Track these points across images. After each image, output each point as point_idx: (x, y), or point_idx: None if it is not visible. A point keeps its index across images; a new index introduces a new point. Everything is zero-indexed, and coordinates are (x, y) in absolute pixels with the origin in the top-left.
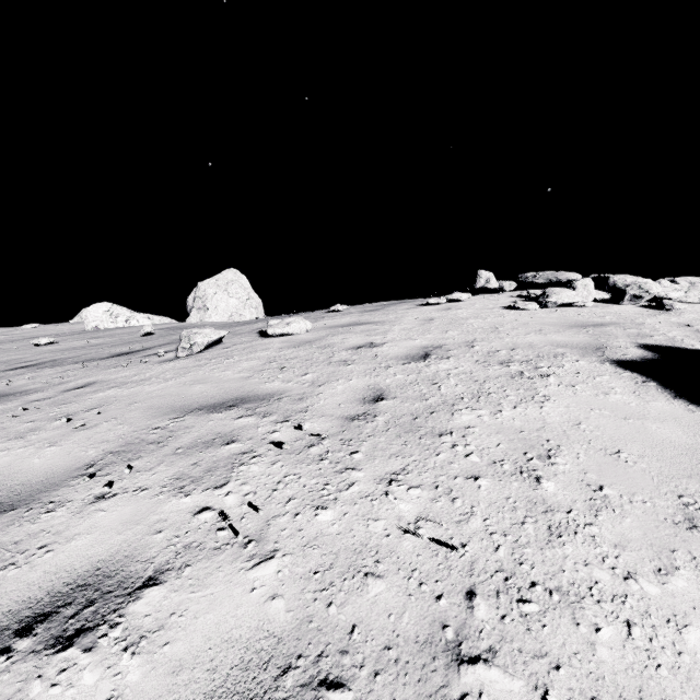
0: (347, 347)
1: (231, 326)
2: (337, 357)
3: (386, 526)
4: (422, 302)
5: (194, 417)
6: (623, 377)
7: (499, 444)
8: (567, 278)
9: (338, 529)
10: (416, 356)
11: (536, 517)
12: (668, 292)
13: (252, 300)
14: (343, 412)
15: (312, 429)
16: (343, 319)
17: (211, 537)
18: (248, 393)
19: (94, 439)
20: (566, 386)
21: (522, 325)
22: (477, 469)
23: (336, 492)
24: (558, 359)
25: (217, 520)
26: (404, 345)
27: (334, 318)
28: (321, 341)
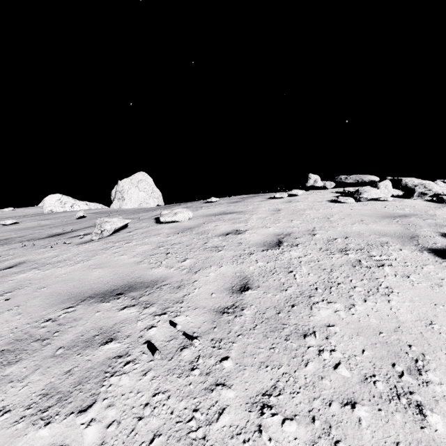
0: (218, 233)
1: (138, 212)
2: (210, 242)
3: None
4: (270, 196)
5: (84, 306)
6: (445, 267)
7: (363, 350)
8: (369, 179)
9: None
10: (271, 243)
11: None
12: (444, 190)
13: (154, 193)
14: (214, 304)
15: (185, 324)
16: (216, 209)
17: None
18: (136, 279)
19: None
20: (401, 277)
21: (346, 216)
22: (351, 390)
23: (205, 425)
24: (385, 247)
25: None
26: (261, 232)
27: (209, 208)
28: (198, 228)
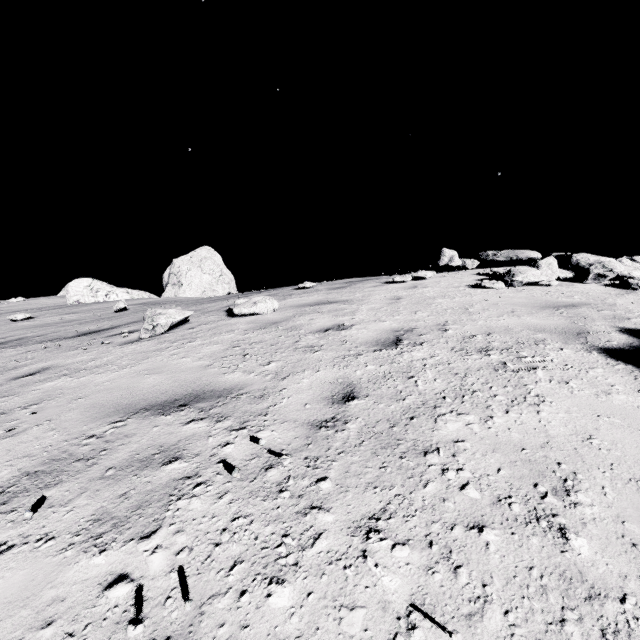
0: (314, 329)
1: (201, 303)
2: (303, 341)
3: (366, 622)
4: (388, 279)
5: (137, 420)
6: (619, 371)
7: (499, 469)
8: (527, 256)
9: (298, 627)
10: (386, 341)
11: (579, 610)
12: (631, 271)
13: (224, 276)
14: (309, 416)
15: (271, 440)
16: (311, 297)
17: (118, 638)
18: (204, 387)
19: (15, 451)
20: (558, 382)
21: (492, 305)
22: (479, 512)
23: (297, 551)
24: (540, 346)
25: (132, 601)
26: (373, 327)
27: (301, 296)
28: (287, 322)
